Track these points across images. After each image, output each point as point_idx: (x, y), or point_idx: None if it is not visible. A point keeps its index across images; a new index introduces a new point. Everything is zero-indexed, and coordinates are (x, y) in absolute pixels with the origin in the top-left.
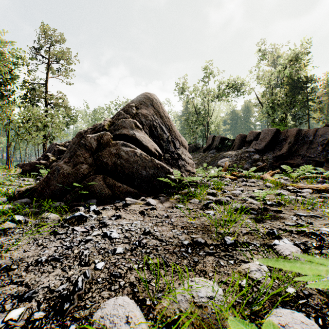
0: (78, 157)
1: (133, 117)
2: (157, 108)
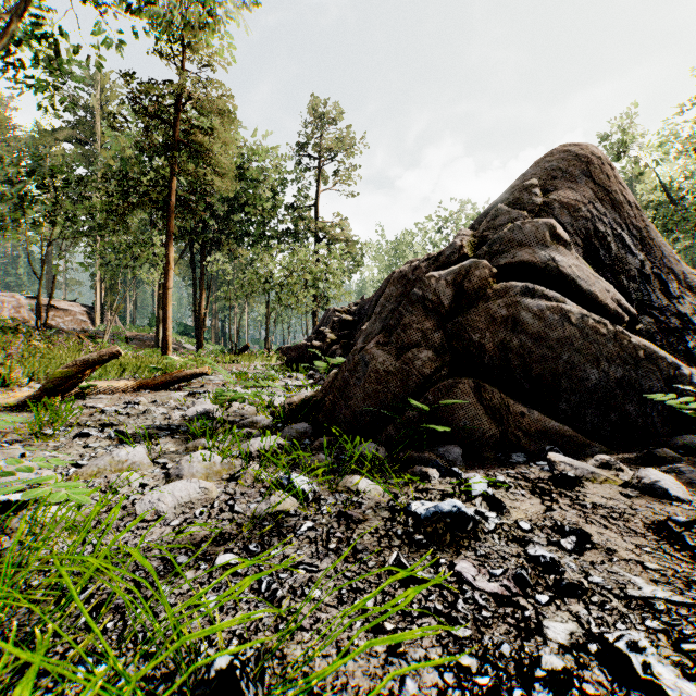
0: (407, 330)
1: (535, 216)
2: (601, 181)
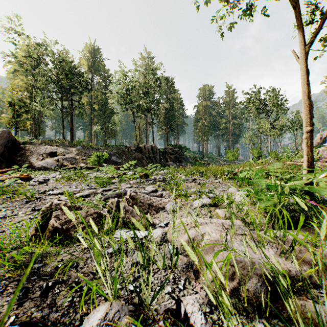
0: None
1: None
2: None
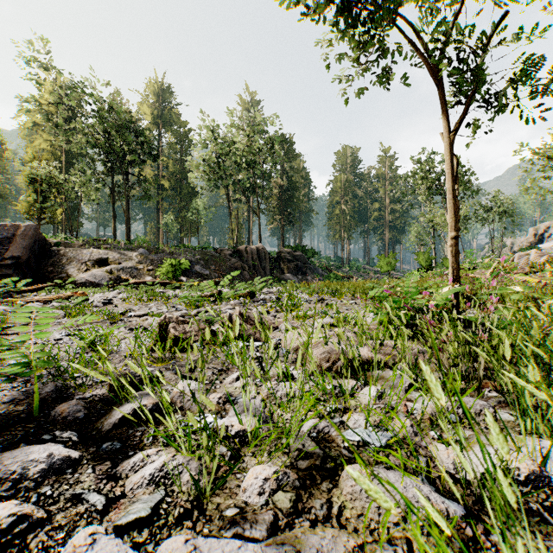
0: None
1: None
2: None
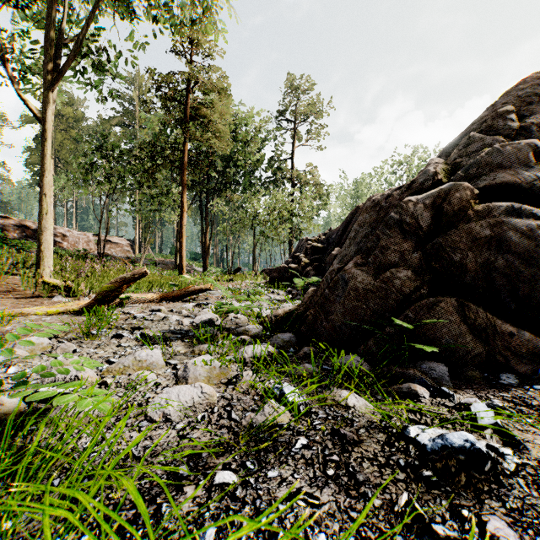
0: (384, 251)
1: (510, 140)
2: None
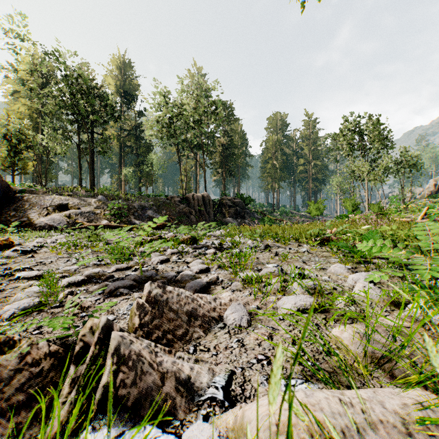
0: None
1: None
2: None
